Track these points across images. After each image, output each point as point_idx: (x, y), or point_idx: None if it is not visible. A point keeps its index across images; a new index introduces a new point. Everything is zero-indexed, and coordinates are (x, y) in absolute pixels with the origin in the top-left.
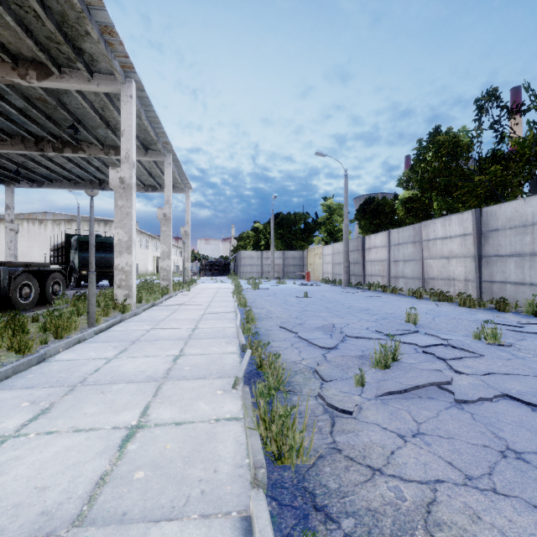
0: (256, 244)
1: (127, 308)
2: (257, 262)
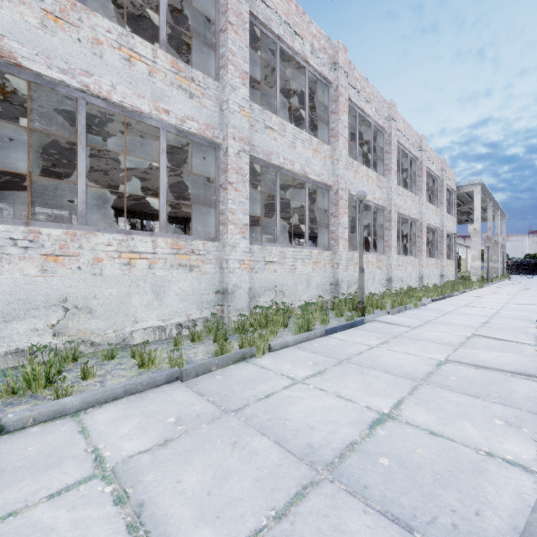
0: None
1: (493, 280)
2: None
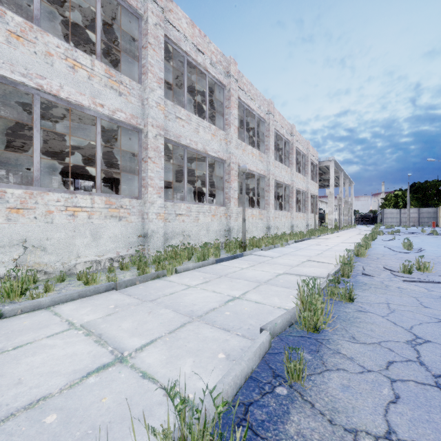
0: (395, 205)
1: (343, 228)
2: (396, 215)
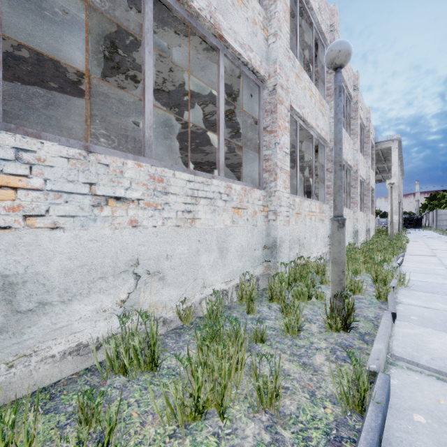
0: None
1: (401, 234)
2: None
